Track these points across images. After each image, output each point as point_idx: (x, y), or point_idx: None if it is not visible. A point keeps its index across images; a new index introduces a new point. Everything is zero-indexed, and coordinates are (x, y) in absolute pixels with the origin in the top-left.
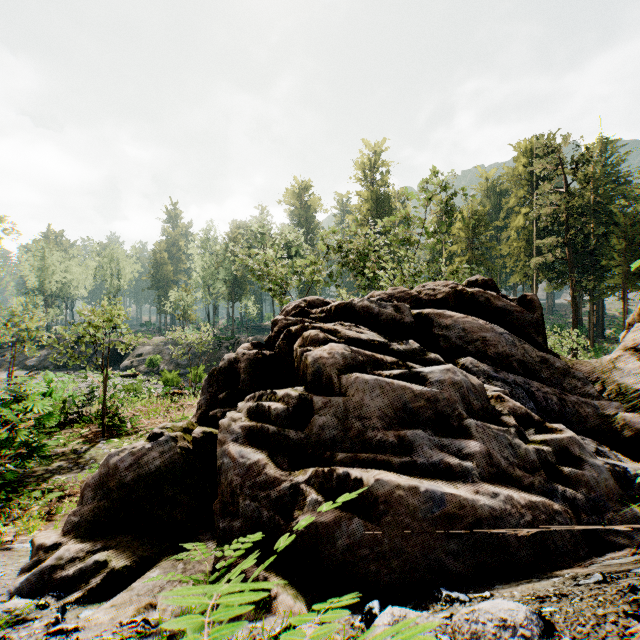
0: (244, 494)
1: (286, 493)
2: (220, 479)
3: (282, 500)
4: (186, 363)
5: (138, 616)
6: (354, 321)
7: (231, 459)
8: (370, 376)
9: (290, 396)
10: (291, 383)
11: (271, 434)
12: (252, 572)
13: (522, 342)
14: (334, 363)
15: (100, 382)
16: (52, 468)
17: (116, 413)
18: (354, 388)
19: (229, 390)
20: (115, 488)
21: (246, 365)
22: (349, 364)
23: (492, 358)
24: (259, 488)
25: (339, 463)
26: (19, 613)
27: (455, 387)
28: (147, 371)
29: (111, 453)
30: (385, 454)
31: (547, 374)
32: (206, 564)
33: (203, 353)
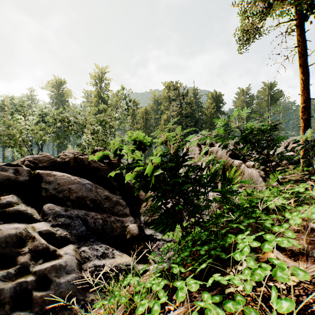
0: None
1: None
2: None
3: None
4: None
5: None
6: None
7: None
8: None
9: None
10: None
11: None
12: None
13: (98, 188)
14: None
15: None
16: None
17: None
18: None
19: None
20: None
21: None
22: None
23: (74, 200)
24: None
25: None
26: None
27: None
28: None
29: None
30: None
31: (107, 205)
32: None
33: None
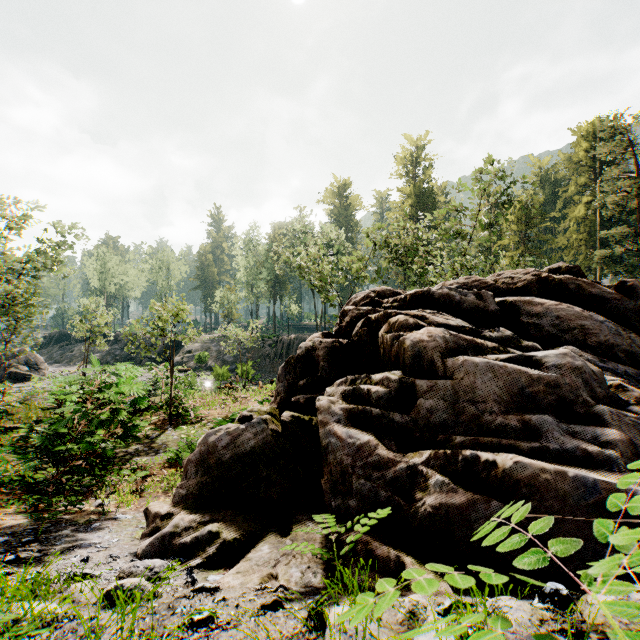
0: (357, 473)
1: (403, 474)
2: (326, 459)
3: (399, 481)
4: (232, 360)
5: (264, 584)
6: (433, 309)
7: (336, 439)
8: (480, 359)
9: (390, 379)
10: (372, 371)
11: (373, 417)
12: (381, 550)
13: (626, 331)
14: (436, 346)
15: (163, 374)
16: (130, 450)
17: (180, 403)
18: (463, 371)
19: (309, 377)
20: (215, 465)
21: (324, 353)
22: (451, 348)
23: (592, 348)
24: (372, 468)
25: (458, 446)
26: (157, 571)
27: (575, 373)
28: (196, 367)
29: (209, 432)
30: (507, 439)
31: None
32: (332, 538)
33: (247, 350)
